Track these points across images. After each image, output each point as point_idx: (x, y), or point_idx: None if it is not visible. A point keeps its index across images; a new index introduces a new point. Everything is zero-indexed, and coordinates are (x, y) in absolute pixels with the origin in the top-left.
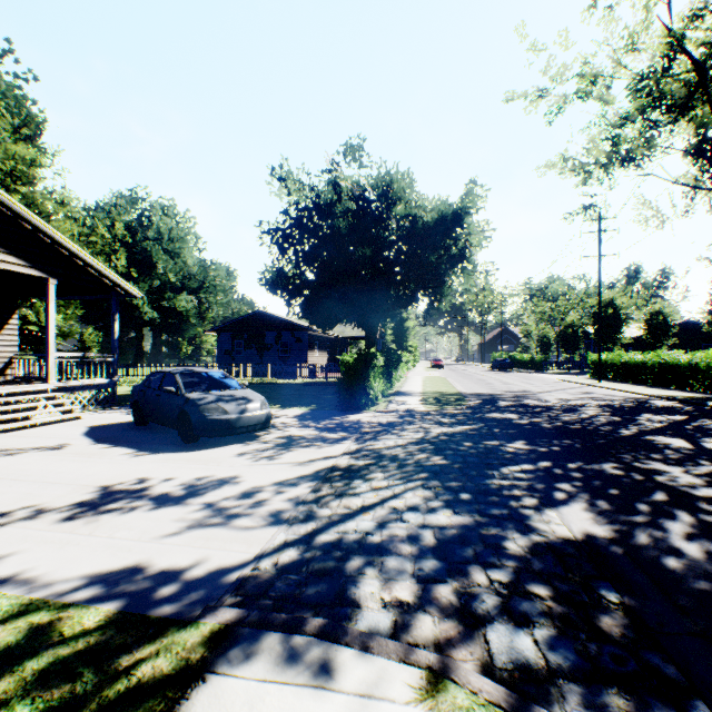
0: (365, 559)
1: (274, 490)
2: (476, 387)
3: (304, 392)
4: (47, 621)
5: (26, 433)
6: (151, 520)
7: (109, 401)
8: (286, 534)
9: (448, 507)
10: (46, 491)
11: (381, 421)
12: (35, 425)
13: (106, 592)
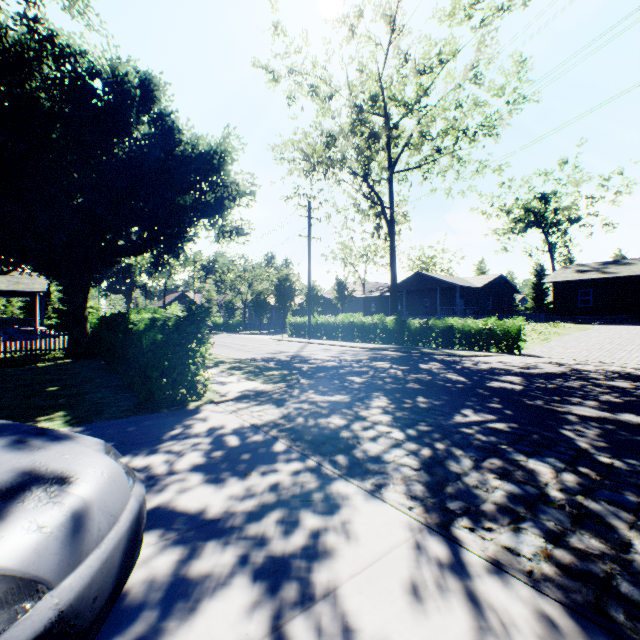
0: None
1: None
2: (231, 351)
3: None
4: None
5: None
6: None
7: None
8: None
9: None
10: None
11: (268, 418)
12: None
13: None
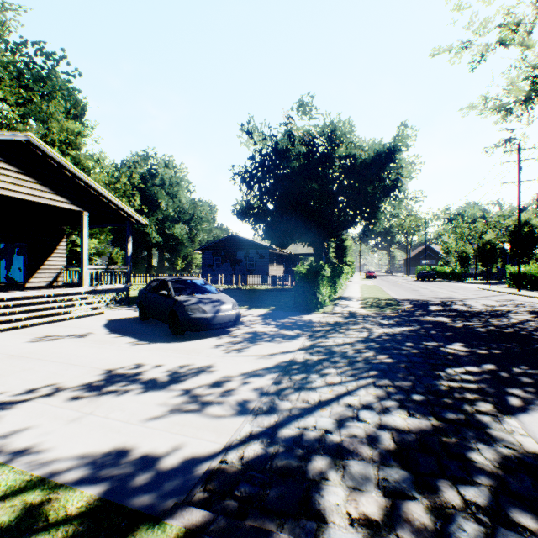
0: (326, 461)
1: (241, 380)
2: (406, 294)
3: (265, 296)
4: (38, 501)
5: (65, 323)
6: (140, 402)
7: (124, 300)
8: (251, 425)
9: (402, 408)
10: (67, 371)
11: (328, 321)
12: (72, 318)
13: (92, 474)
